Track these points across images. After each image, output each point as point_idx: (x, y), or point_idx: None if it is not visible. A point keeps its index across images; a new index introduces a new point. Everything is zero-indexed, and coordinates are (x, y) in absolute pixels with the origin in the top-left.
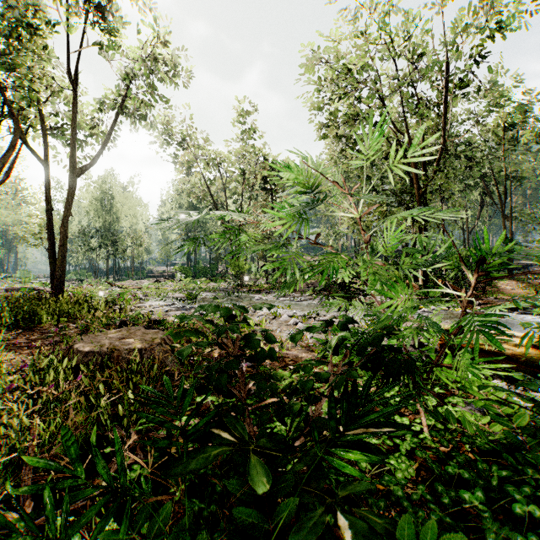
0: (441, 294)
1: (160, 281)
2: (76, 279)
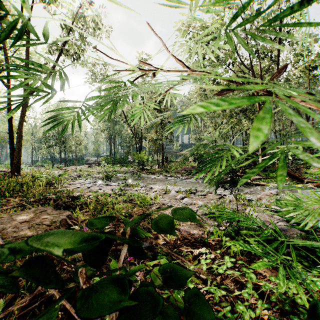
0: None
1: (92, 166)
2: (41, 165)
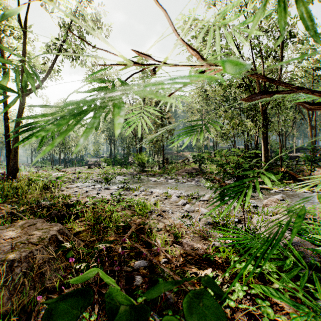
0: (281, 177)
1: (91, 168)
2: (40, 166)
